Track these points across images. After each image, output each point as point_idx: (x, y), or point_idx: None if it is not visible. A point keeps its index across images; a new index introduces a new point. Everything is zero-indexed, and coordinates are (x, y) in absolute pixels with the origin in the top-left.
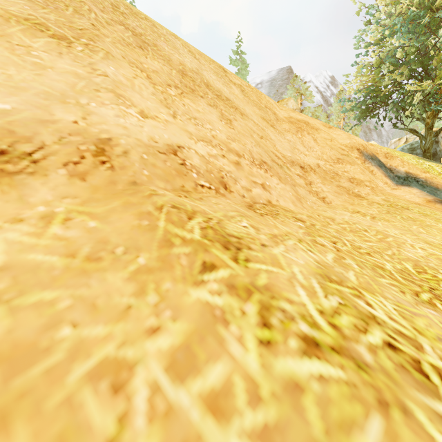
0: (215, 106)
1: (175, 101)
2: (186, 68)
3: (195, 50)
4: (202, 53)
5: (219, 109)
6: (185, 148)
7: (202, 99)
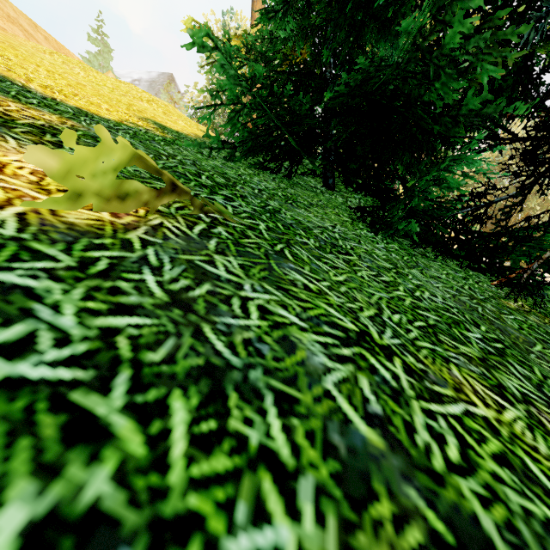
0: (23, 32)
1: (5, 22)
2: (11, 16)
3: (17, 11)
4: (23, 13)
5: (24, 33)
6: (8, 31)
7: (17, 27)
